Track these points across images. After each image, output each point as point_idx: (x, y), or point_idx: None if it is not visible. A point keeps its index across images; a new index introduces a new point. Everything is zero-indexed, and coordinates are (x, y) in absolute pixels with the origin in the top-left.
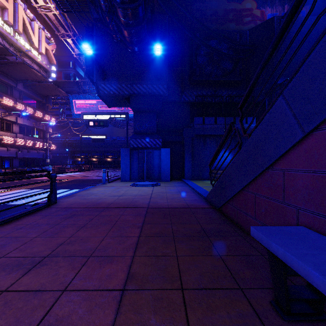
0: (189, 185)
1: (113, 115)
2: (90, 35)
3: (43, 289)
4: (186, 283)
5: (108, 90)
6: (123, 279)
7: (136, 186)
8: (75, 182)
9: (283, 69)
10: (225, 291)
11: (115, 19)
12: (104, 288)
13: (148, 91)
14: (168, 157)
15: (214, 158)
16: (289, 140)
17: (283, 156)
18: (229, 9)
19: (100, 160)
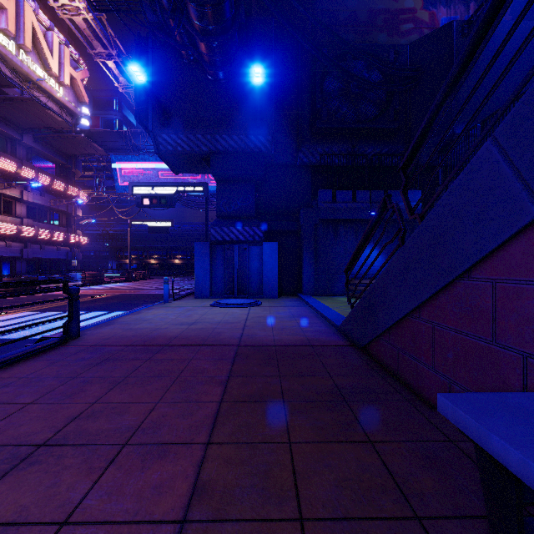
0: (311, 305)
1: (182, 187)
2: (143, 52)
3: (21, 519)
4: (308, 506)
5: (174, 145)
6: (184, 497)
7: (220, 306)
8: (118, 299)
9: (490, 91)
10: (387, 523)
11: (184, 23)
12: (145, 518)
13: (242, 147)
14: (275, 257)
15: (354, 258)
16: (506, 223)
17: (493, 254)
18: (377, 10)
19: (163, 262)
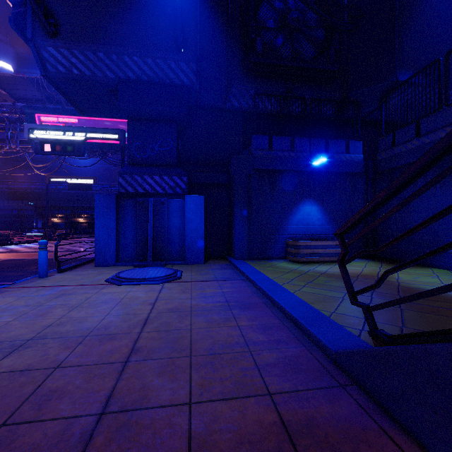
0: (249, 278)
1: (93, 133)
2: None
3: None
4: None
5: (67, 65)
6: None
7: (118, 283)
8: None
9: None
10: None
11: None
12: None
13: (159, 76)
14: (201, 214)
15: (380, 205)
16: None
17: None
18: None
19: (92, 221)
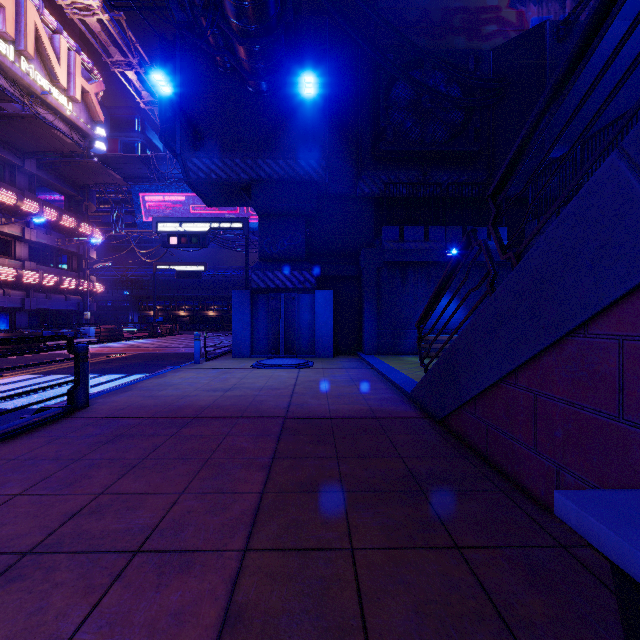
0: (373, 366)
1: (218, 223)
2: (169, 58)
3: None
4: None
5: (207, 172)
6: (213, 628)
7: (263, 367)
8: (138, 358)
9: (612, 91)
10: None
11: (219, 22)
12: None
13: (289, 174)
14: (330, 308)
15: (429, 309)
16: (639, 262)
17: (619, 303)
18: (453, 9)
19: (194, 314)
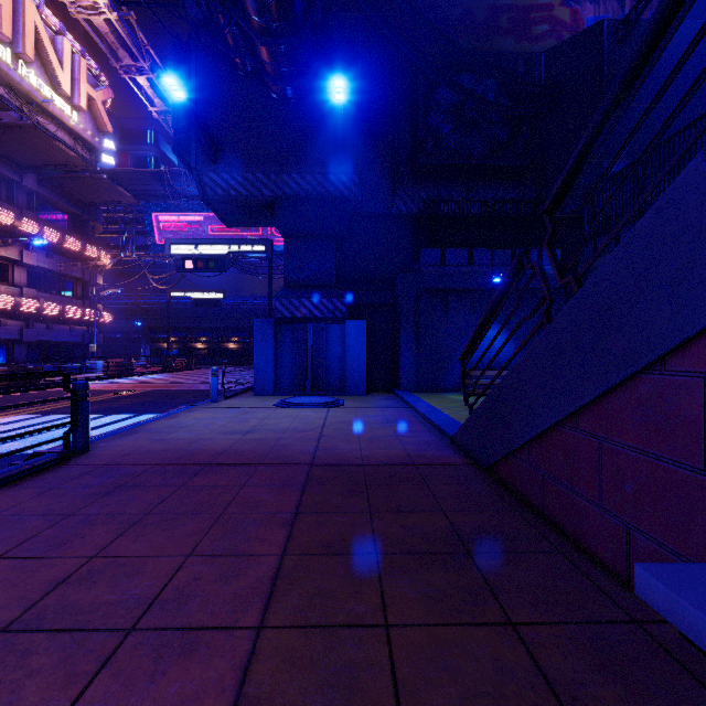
0: (411, 405)
1: (238, 245)
2: (184, 61)
3: None
4: None
5: (226, 188)
6: None
7: (287, 406)
8: (149, 396)
9: (693, 84)
10: None
11: (239, 20)
12: None
13: (318, 190)
14: (363, 340)
15: (474, 341)
16: None
17: (705, 334)
18: (500, 7)
19: (213, 346)
